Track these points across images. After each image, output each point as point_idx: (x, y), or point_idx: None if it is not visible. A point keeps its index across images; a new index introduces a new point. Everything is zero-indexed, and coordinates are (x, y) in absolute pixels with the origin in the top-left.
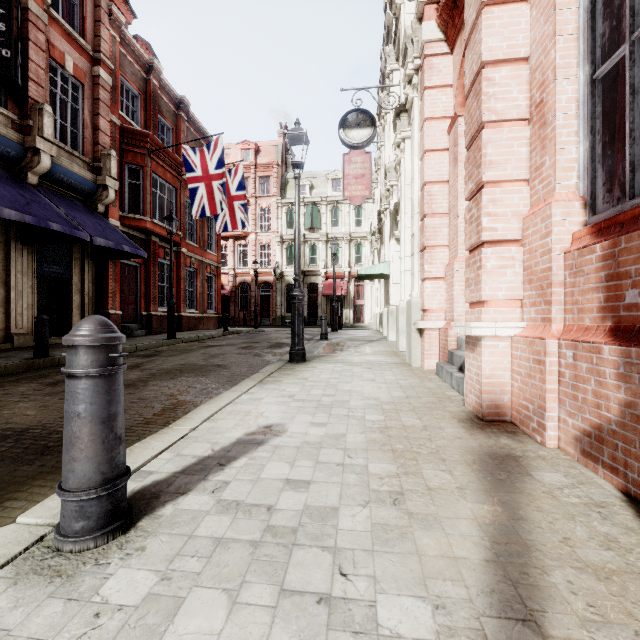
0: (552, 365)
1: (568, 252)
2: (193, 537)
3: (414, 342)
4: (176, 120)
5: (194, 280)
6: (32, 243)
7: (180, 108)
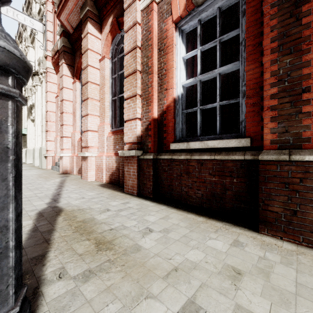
0: (75, 160)
1: (78, 141)
2: None
3: (43, 161)
4: None
5: None
6: None
7: None
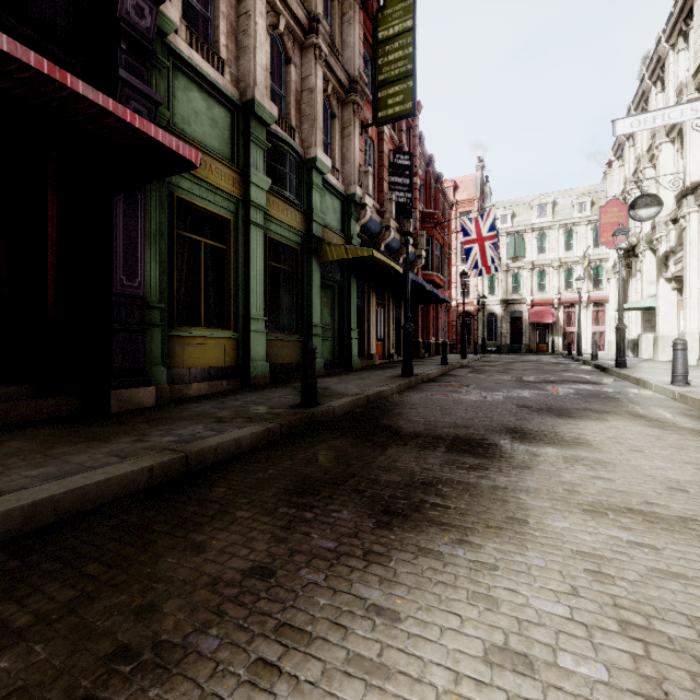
0: None
1: None
2: None
3: None
4: (434, 192)
5: (439, 315)
6: (401, 299)
7: (438, 182)
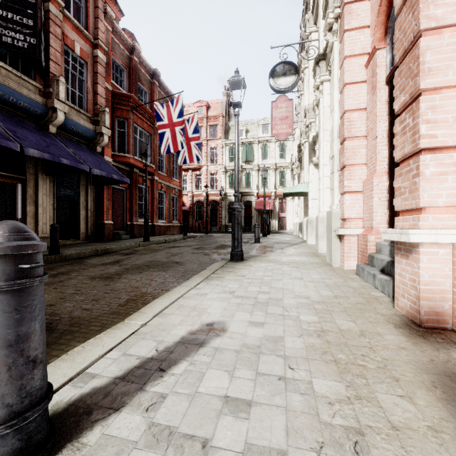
0: None
1: None
2: None
3: (334, 246)
4: (151, 86)
5: (163, 199)
6: (52, 174)
7: (153, 77)
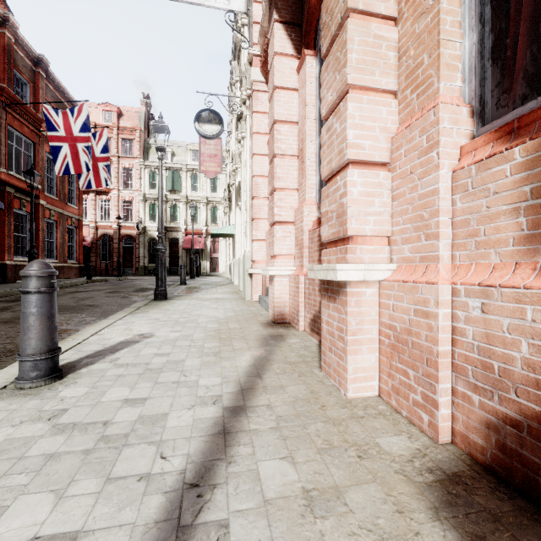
0: (302, 289)
1: (310, 231)
2: (104, 376)
3: (247, 283)
4: (34, 76)
5: (53, 231)
6: None
7: (38, 65)
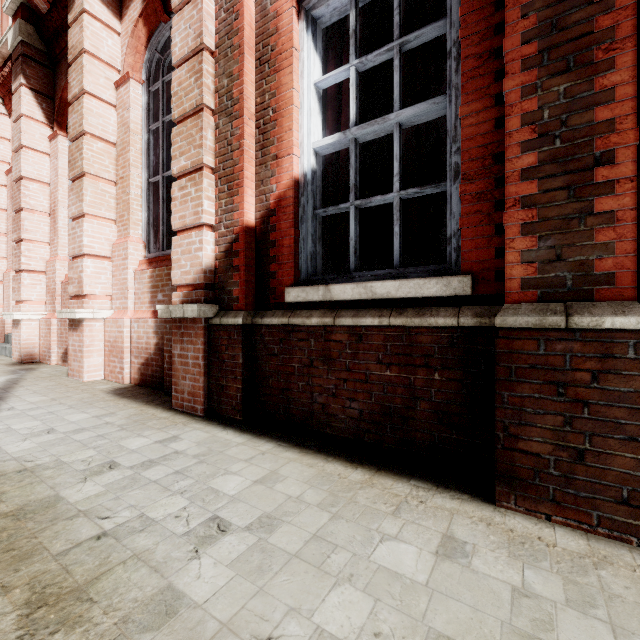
0: (54, 330)
1: (63, 282)
2: None
3: None
4: None
5: None
6: None
7: None
